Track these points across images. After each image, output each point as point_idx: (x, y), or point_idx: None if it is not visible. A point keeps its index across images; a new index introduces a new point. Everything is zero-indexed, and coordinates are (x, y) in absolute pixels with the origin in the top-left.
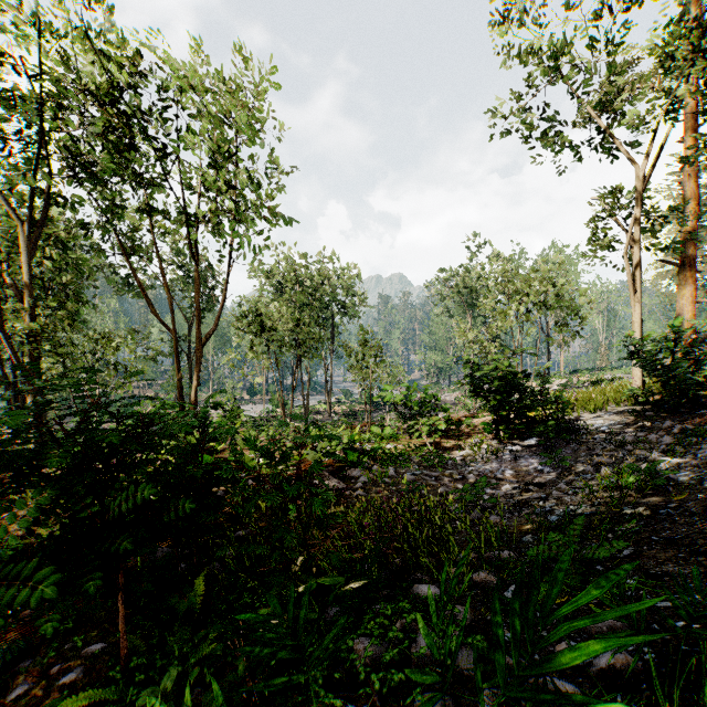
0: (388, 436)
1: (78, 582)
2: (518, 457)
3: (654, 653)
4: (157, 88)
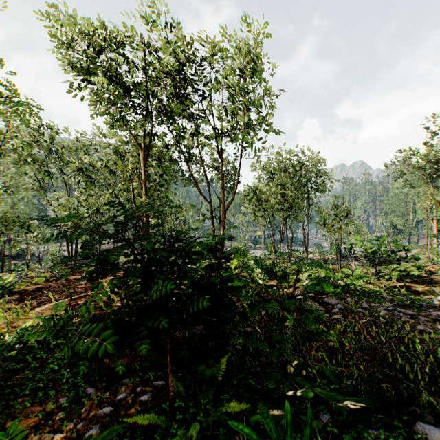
0: (358, 277)
1: (137, 343)
2: None
3: None
4: (201, 60)
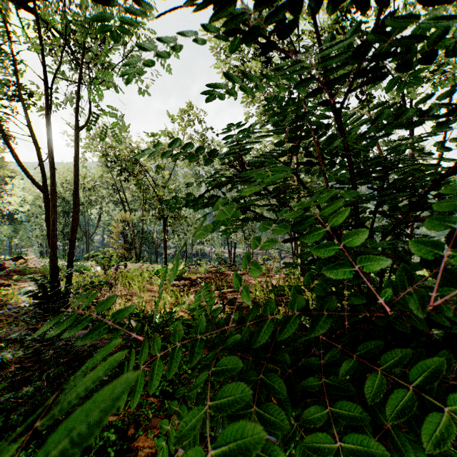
0: None
1: None
2: None
3: None
4: None
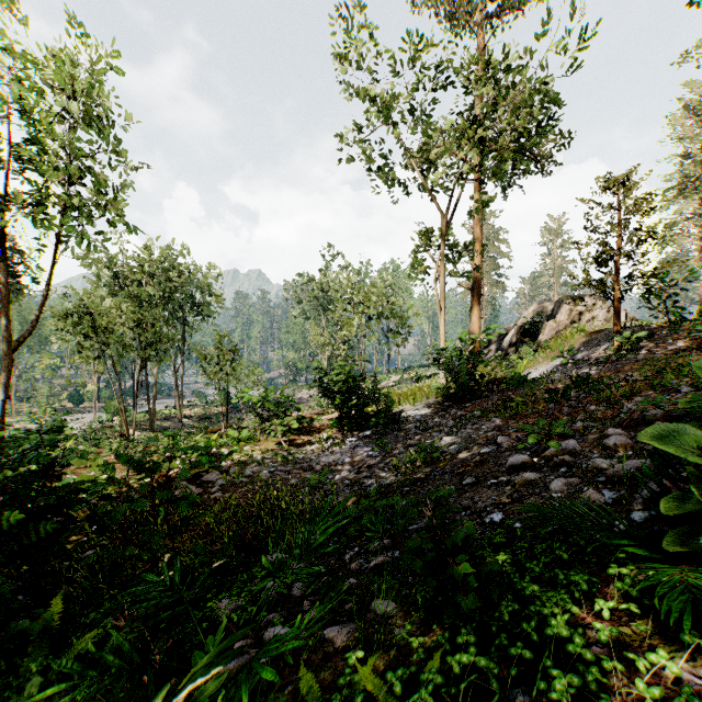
0: (245, 439)
1: None
2: (356, 446)
3: (399, 552)
4: None
